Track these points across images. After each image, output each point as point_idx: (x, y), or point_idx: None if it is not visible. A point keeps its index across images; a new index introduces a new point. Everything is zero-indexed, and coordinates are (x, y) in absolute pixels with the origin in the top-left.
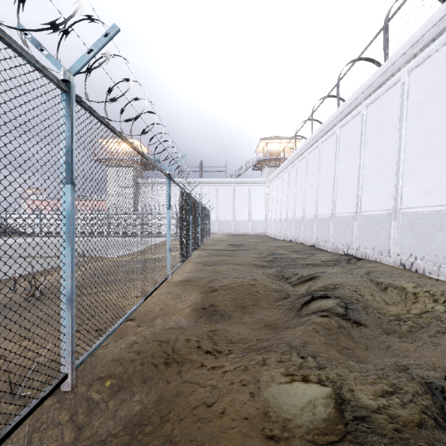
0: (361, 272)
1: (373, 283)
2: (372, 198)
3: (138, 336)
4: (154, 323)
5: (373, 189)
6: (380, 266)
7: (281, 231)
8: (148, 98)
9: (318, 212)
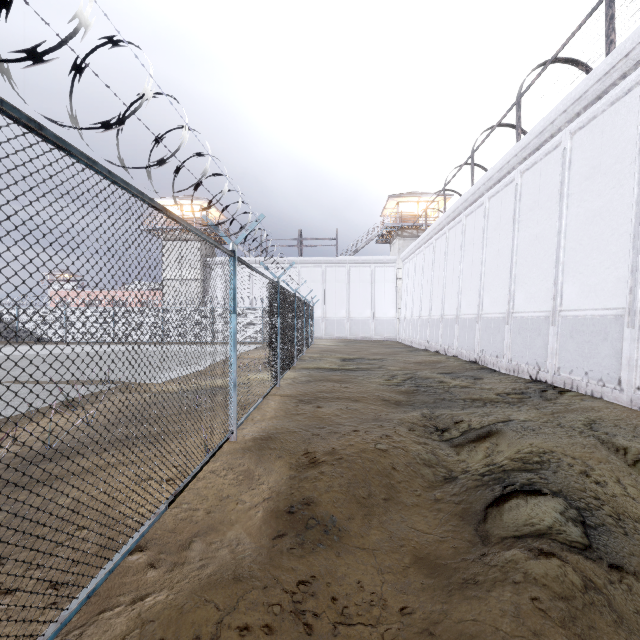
0: (576, 422)
1: (607, 449)
2: (584, 289)
3: (130, 623)
4: (187, 552)
5: (585, 273)
6: (605, 408)
7: (422, 336)
8: (151, 75)
9: (484, 308)
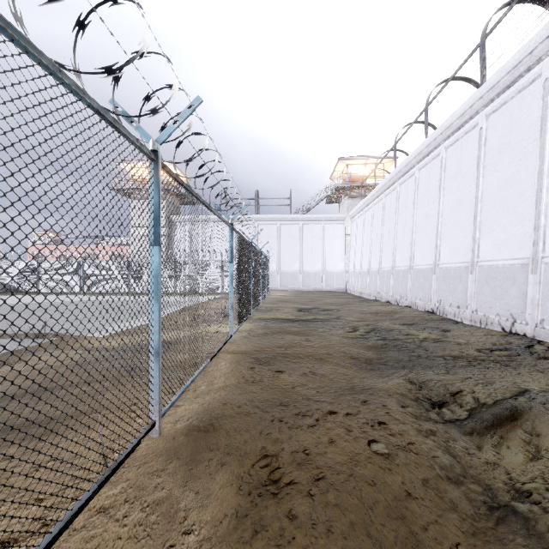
0: None
1: None
2: None
3: None
4: None
5: None
6: None
7: (371, 287)
8: None
9: (441, 258)
